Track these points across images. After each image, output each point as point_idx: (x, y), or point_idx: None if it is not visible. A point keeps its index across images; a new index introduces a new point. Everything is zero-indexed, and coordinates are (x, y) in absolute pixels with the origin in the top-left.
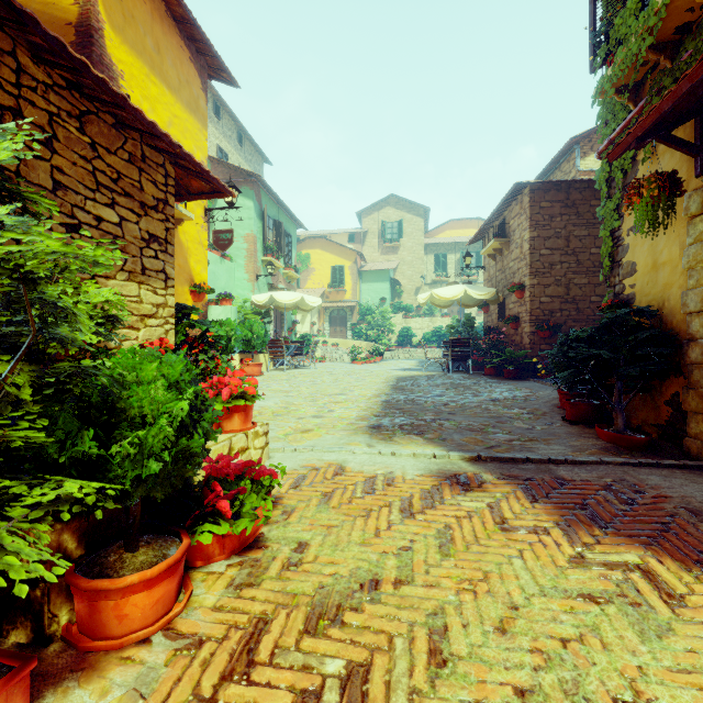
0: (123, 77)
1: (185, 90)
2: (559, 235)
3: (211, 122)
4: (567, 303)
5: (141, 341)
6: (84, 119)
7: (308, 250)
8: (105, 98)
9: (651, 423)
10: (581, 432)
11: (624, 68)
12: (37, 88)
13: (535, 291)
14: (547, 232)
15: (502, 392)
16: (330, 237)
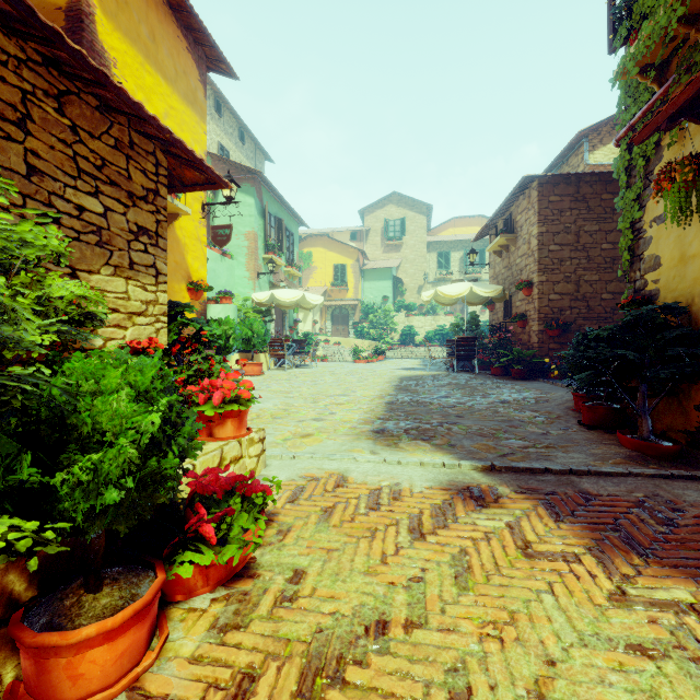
0: (116, 65)
1: (182, 81)
2: (569, 230)
3: (212, 119)
4: (577, 301)
5: (128, 340)
6: (63, 99)
7: (310, 249)
8: (87, 76)
9: (679, 429)
10: (601, 438)
11: (650, 44)
12: (8, 62)
13: (544, 288)
14: (556, 227)
15: (511, 393)
16: (332, 235)
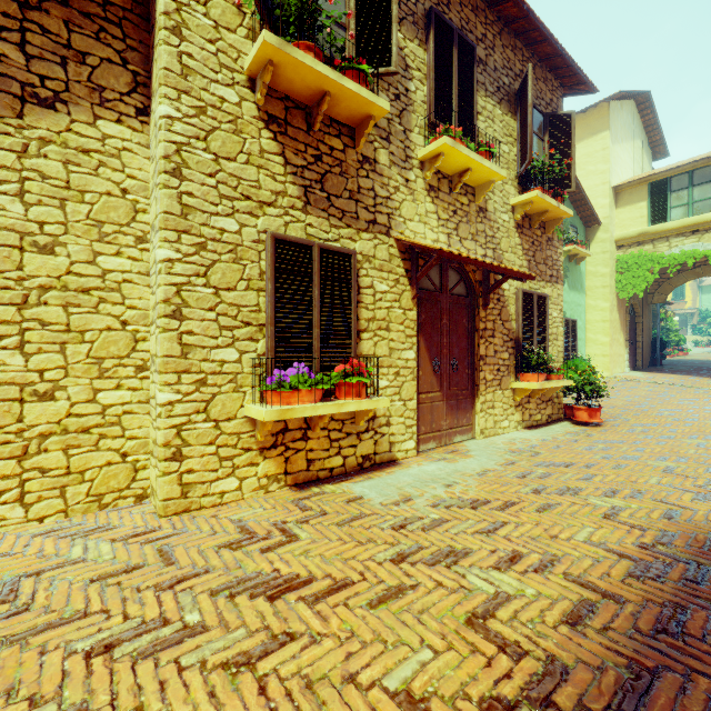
0: None
1: None
2: None
3: None
4: None
5: None
6: None
7: None
8: None
9: None
10: None
11: None
12: None
13: None
14: None
15: None
16: None
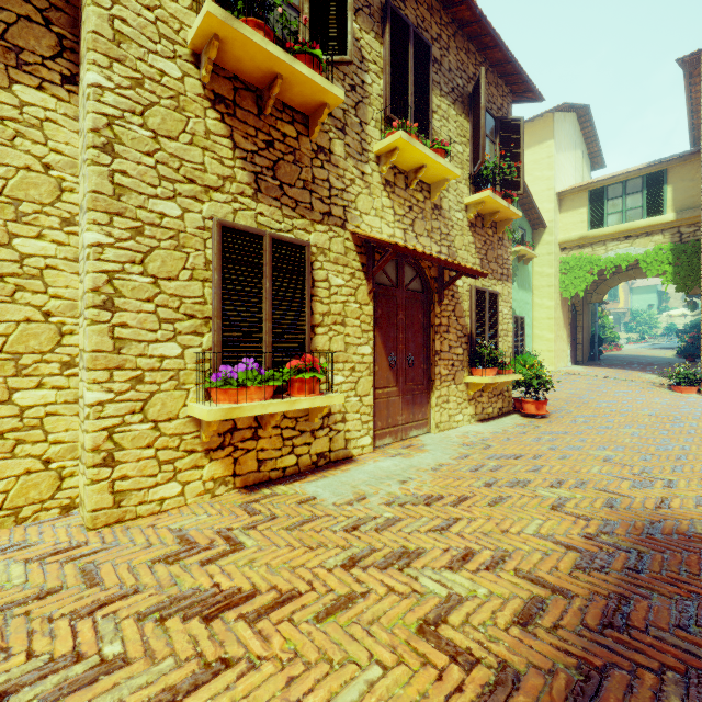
0: None
1: None
2: None
3: None
4: None
5: None
6: None
7: None
8: None
9: None
10: None
11: None
12: None
13: None
14: None
15: None
16: None
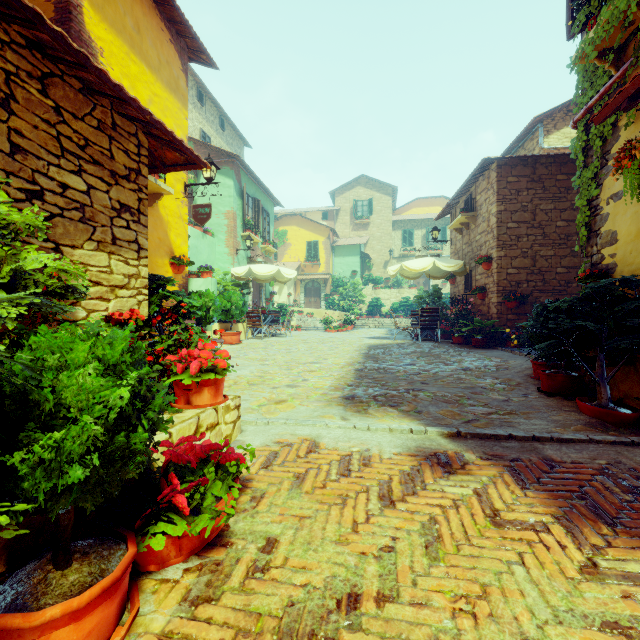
0: (102, 54)
1: (165, 70)
2: (526, 209)
3: (195, 108)
4: (533, 274)
5: (111, 312)
6: (46, 81)
7: (284, 227)
8: (70, 59)
9: (635, 396)
10: (560, 404)
11: (609, 28)
12: None
13: (502, 263)
14: (514, 206)
15: (472, 361)
16: (305, 215)
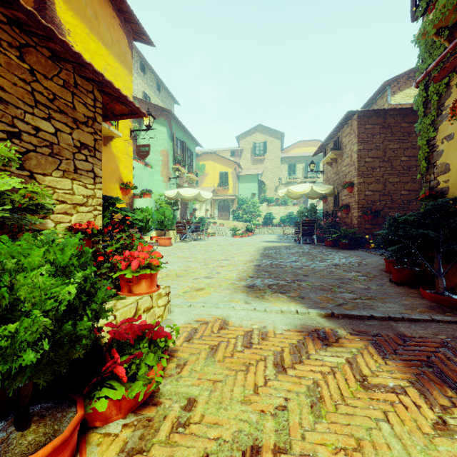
0: (69, 34)
1: (116, 47)
2: (378, 148)
3: (139, 76)
4: (384, 196)
5: (73, 223)
6: (23, 50)
7: (203, 162)
8: (41, 34)
9: None
10: (407, 292)
11: (444, 11)
12: None
13: (361, 187)
14: (370, 146)
15: (340, 259)
16: (218, 153)
